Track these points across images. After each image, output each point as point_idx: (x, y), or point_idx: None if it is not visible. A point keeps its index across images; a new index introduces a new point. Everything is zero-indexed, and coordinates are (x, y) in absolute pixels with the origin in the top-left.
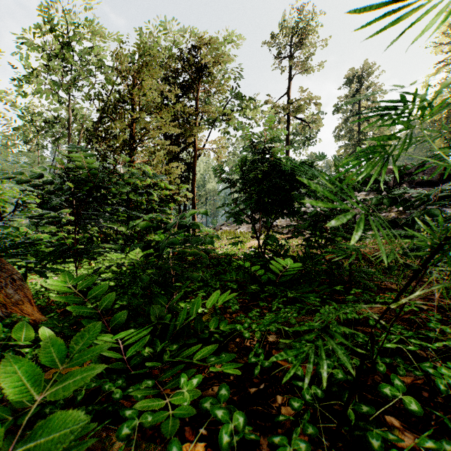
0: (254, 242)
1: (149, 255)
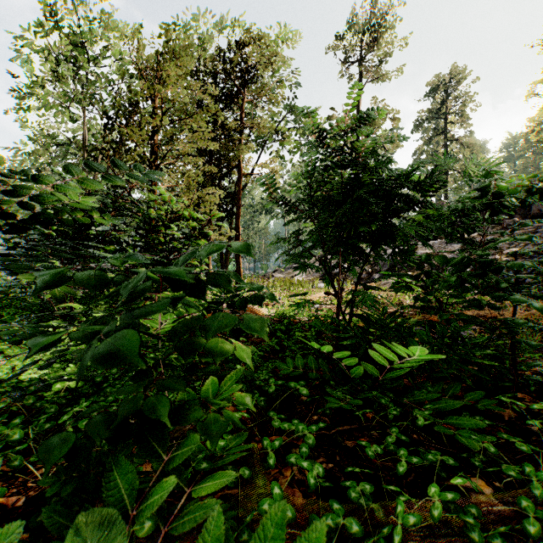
0: (317, 295)
1: None
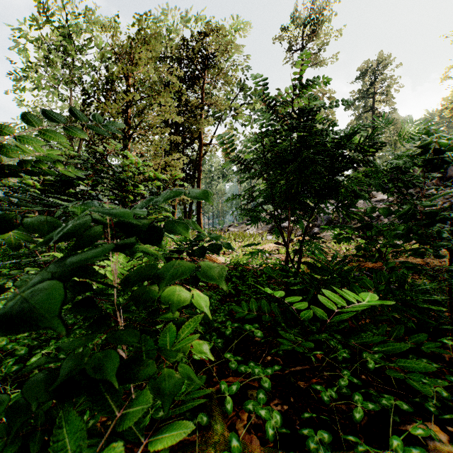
0: (267, 246)
1: None
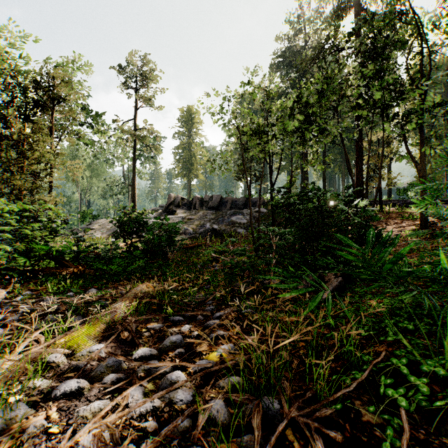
0: None
1: (106, 251)
